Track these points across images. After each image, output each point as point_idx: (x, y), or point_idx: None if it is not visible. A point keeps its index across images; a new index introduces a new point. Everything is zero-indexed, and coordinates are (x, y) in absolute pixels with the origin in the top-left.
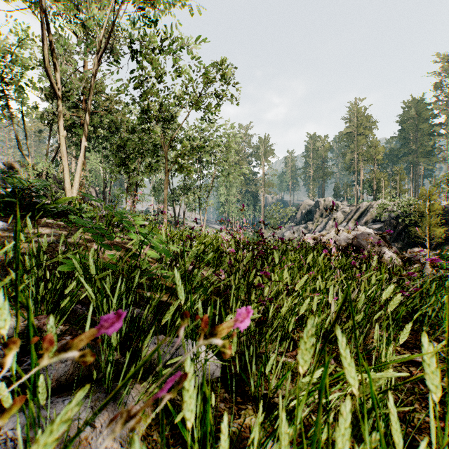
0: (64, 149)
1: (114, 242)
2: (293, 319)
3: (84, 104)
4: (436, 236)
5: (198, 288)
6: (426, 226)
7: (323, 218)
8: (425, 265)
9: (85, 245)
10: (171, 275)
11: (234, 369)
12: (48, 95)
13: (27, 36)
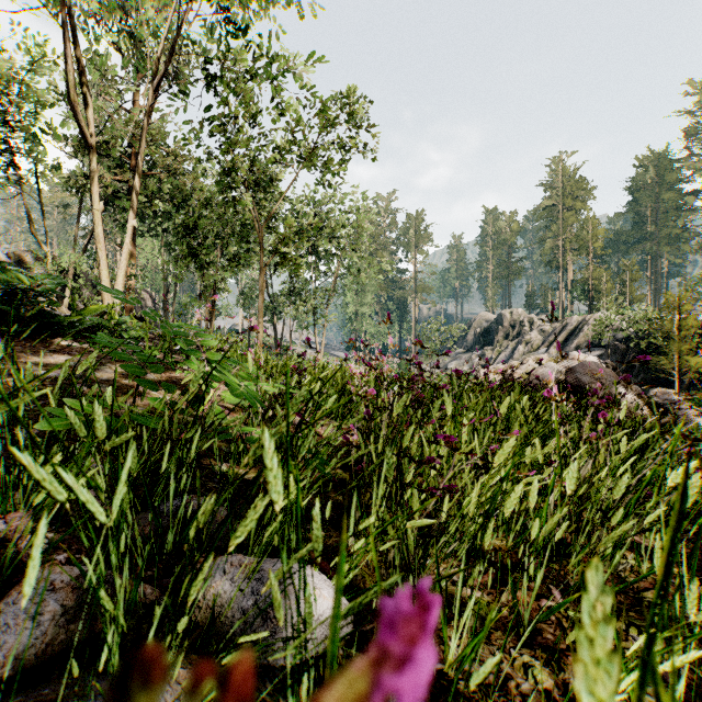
0: (101, 231)
1: (171, 377)
2: (492, 523)
3: (134, 161)
4: (690, 370)
5: (309, 460)
6: (673, 354)
7: (510, 341)
8: (689, 416)
9: (121, 383)
10: (260, 436)
11: (378, 615)
12: (76, 148)
13: (43, 56)
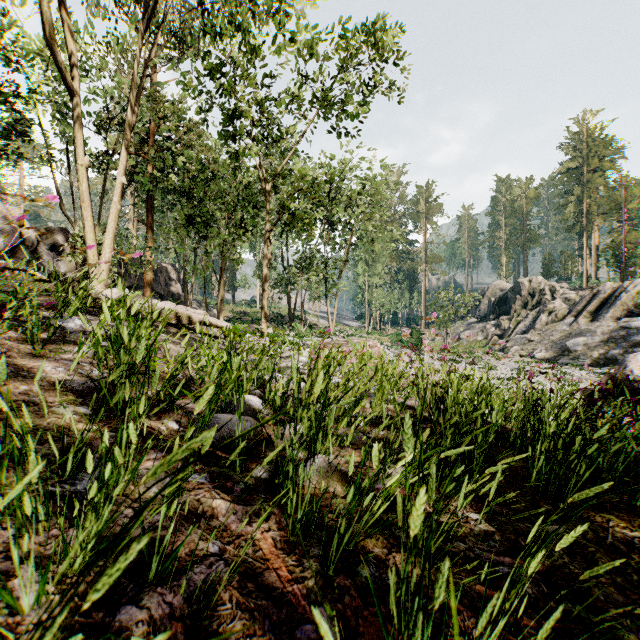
0: (85, 189)
1: None
2: None
3: (151, 138)
4: None
5: None
6: None
7: (528, 310)
8: None
9: None
10: None
11: None
12: (96, 125)
13: None
